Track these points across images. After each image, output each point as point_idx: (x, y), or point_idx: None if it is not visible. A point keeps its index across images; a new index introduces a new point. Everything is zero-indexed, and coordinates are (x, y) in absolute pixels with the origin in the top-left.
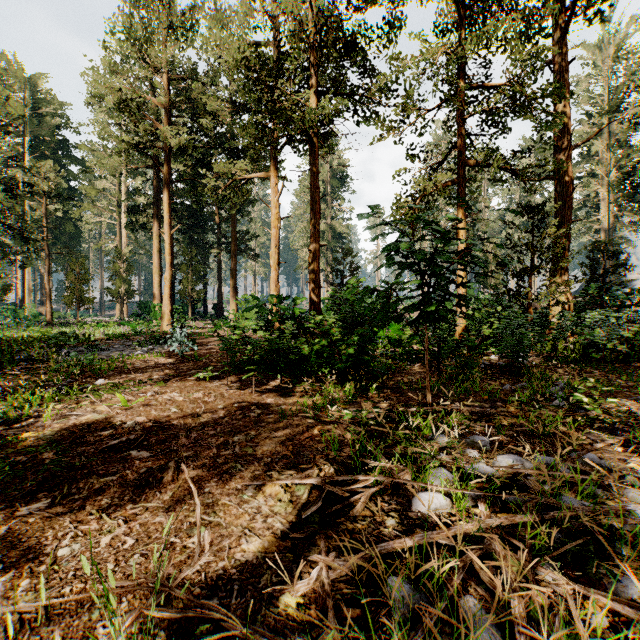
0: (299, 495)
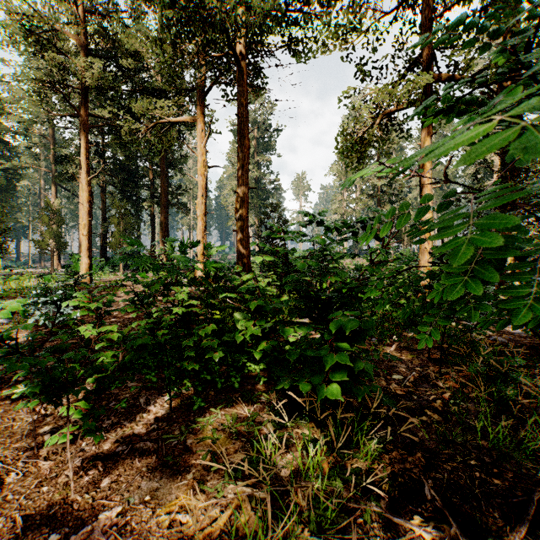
0: None
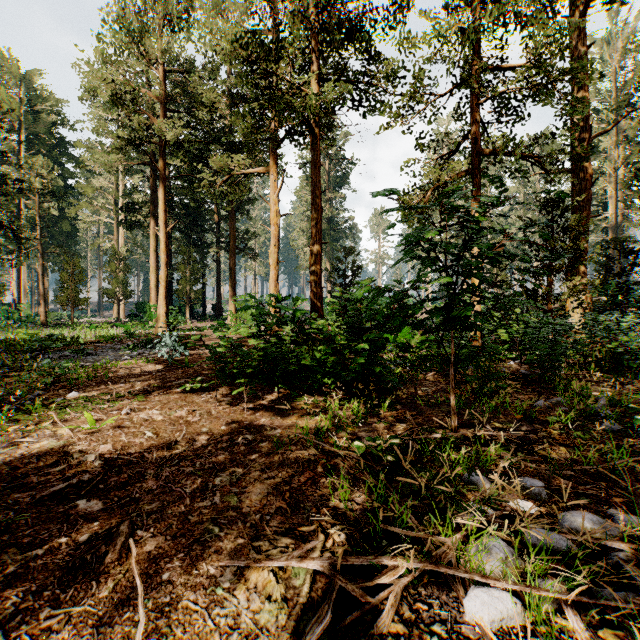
0: (297, 586)
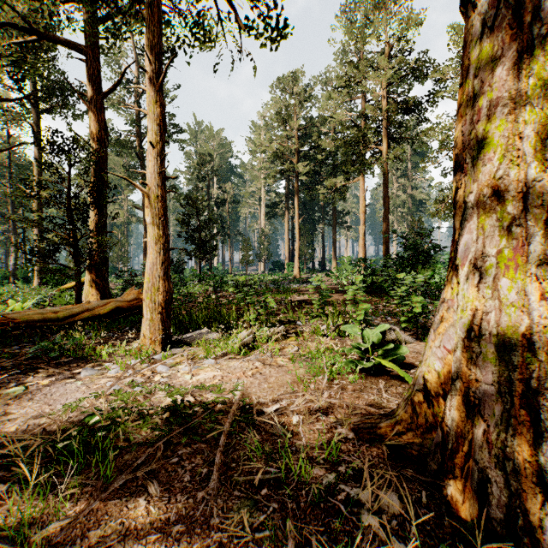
0: None
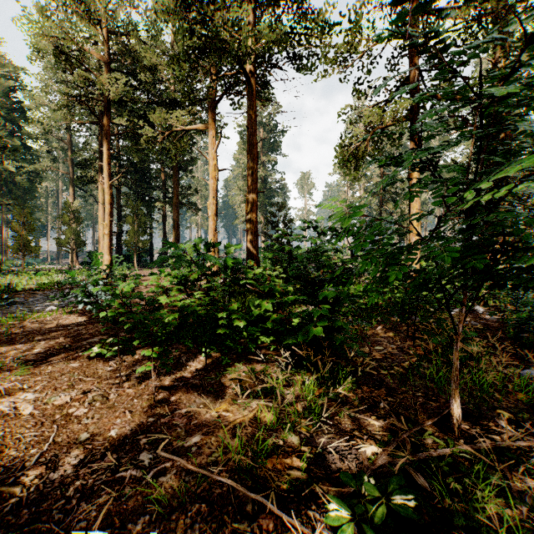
0: None
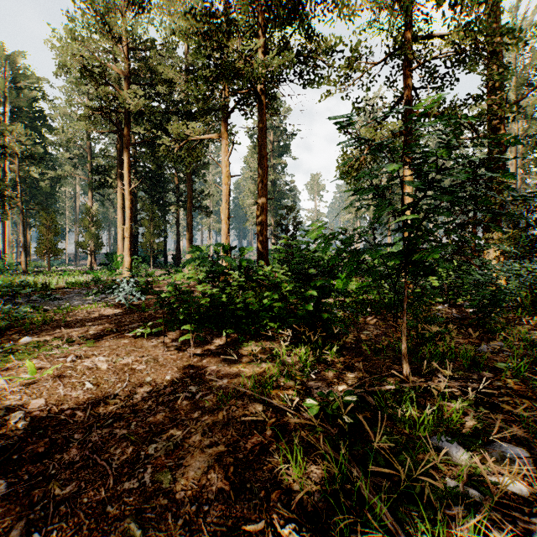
0: None
